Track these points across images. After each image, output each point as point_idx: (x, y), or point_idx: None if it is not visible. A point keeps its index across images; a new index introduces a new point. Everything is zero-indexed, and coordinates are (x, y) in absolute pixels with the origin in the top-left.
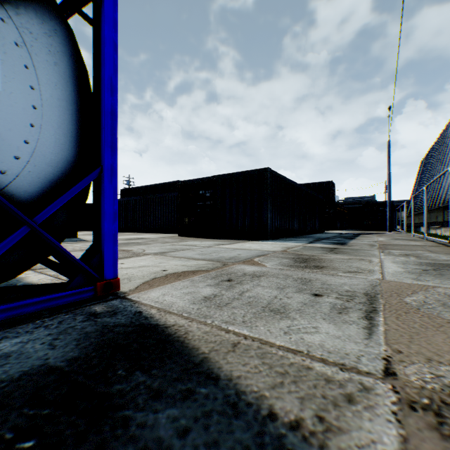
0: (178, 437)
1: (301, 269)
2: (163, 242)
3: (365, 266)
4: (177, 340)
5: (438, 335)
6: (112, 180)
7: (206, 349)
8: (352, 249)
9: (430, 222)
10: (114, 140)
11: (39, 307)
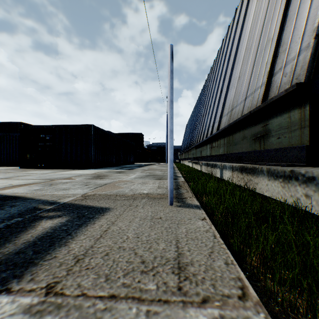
0: (22, 204)
1: (92, 179)
2: (6, 172)
3: (123, 177)
4: (22, 197)
5: (110, 188)
6: None
7: (33, 197)
8: (131, 171)
9: (185, 158)
10: None
11: None
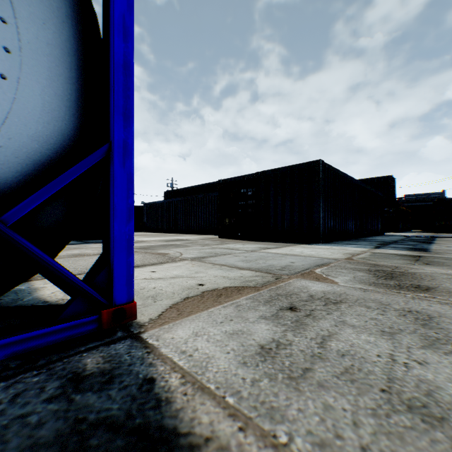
0: None
1: (395, 291)
2: (202, 245)
3: None
4: None
5: None
6: (126, 162)
7: None
8: (445, 258)
9: None
10: (128, 106)
11: (8, 352)
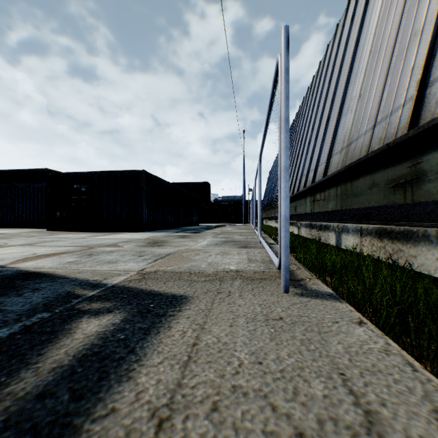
0: (50, 286)
1: (147, 247)
2: (29, 236)
3: (190, 243)
4: (49, 274)
5: (176, 262)
6: None
7: (65, 274)
8: (198, 235)
9: (269, 217)
10: None
11: None
